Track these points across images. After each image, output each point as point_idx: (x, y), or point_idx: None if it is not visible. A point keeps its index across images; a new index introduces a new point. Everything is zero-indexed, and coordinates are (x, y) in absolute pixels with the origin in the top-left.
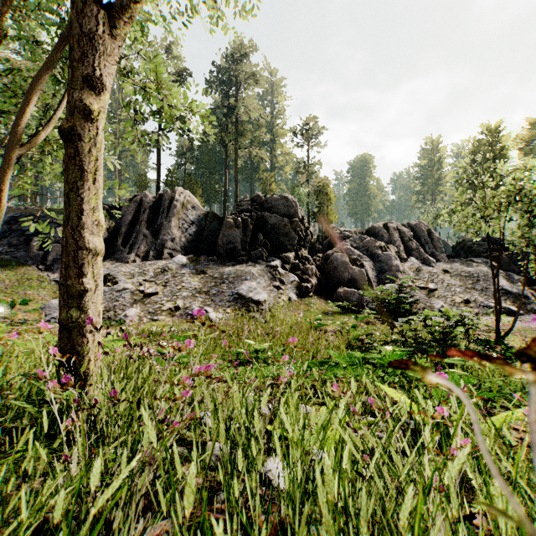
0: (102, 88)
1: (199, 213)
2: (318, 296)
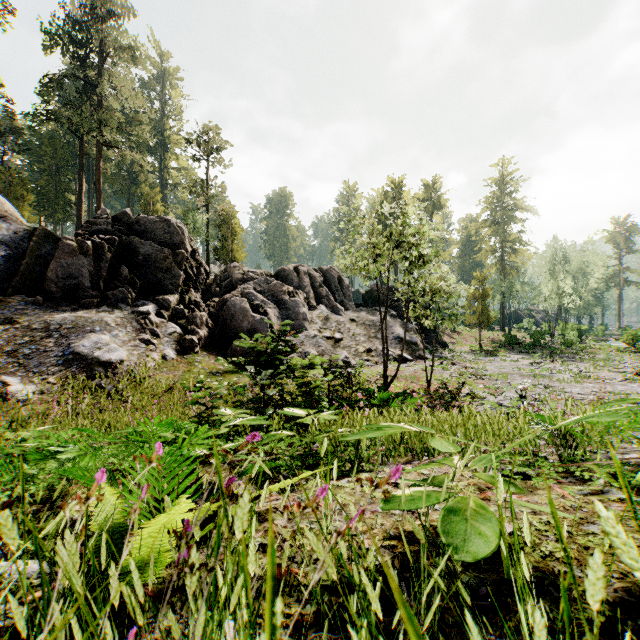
0: None
1: (17, 229)
2: (208, 352)
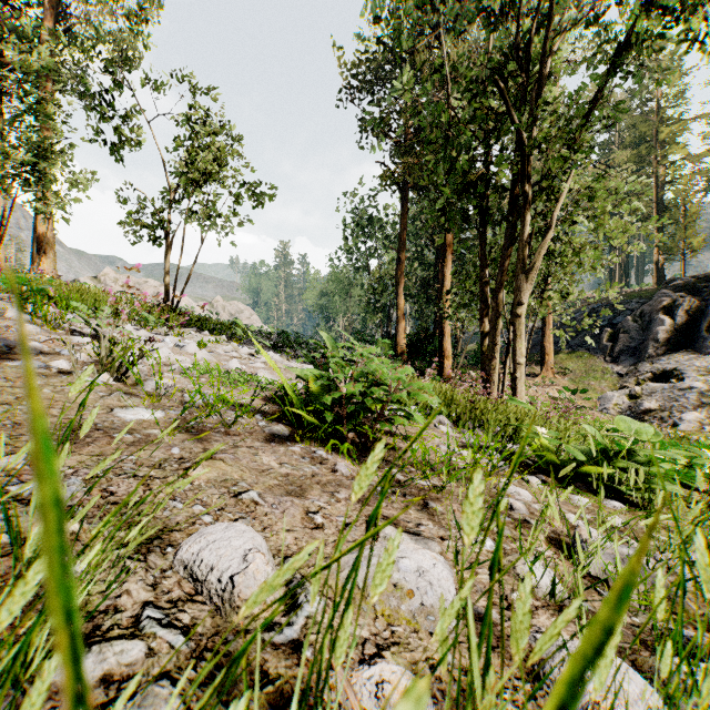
0: (521, 304)
1: None
2: None
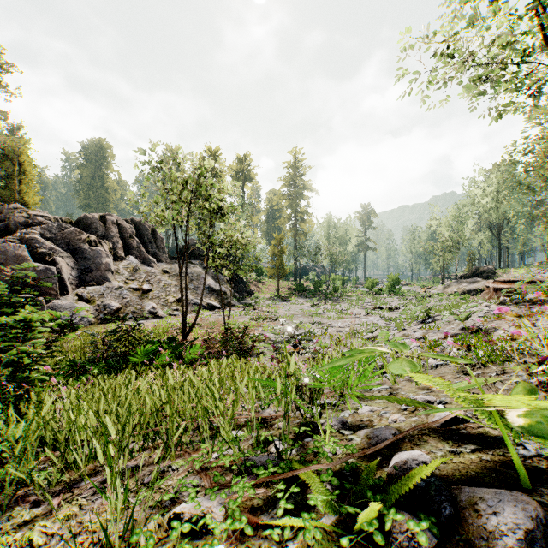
0: None
1: None
2: None
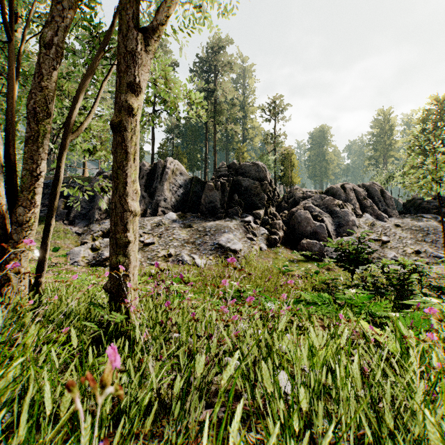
0: (140, 91)
1: (186, 178)
2: (285, 247)
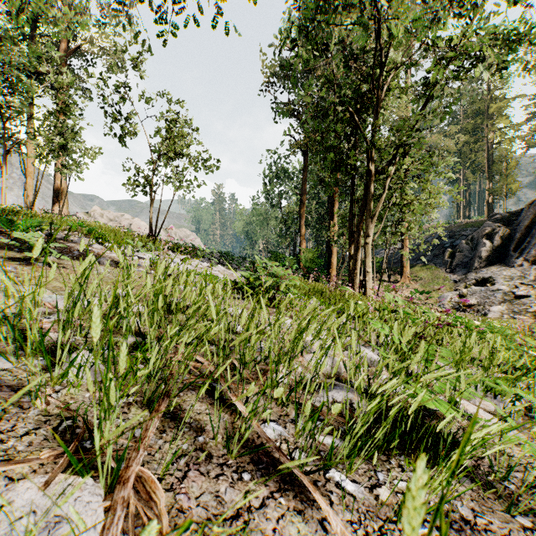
0: (369, 236)
1: None
2: None
